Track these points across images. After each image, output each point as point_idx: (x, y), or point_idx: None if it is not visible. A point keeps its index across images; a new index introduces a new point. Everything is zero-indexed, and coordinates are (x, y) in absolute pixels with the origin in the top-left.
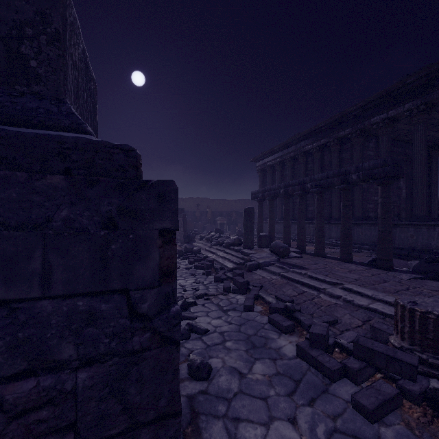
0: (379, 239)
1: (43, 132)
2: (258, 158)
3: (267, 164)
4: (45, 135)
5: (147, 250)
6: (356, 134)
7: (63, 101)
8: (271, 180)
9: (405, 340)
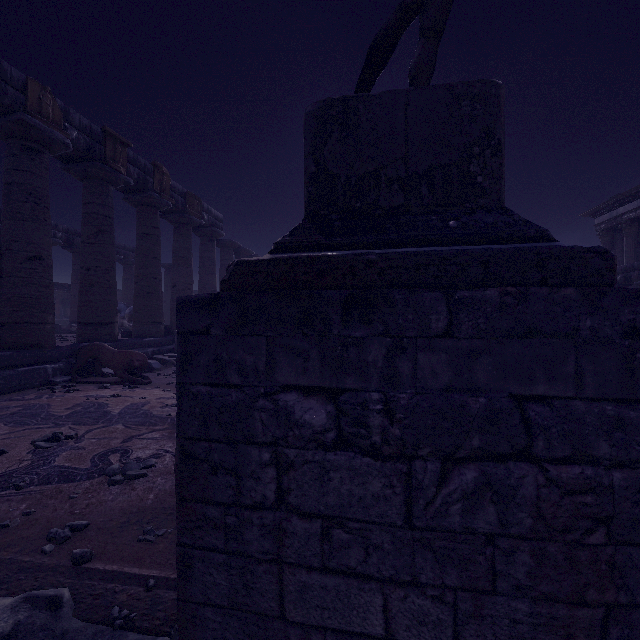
0: None
1: (519, 245)
2: (601, 209)
3: (622, 219)
4: (522, 248)
5: None
6: None
7: (507, 210)
8: (632, 247)
9: None
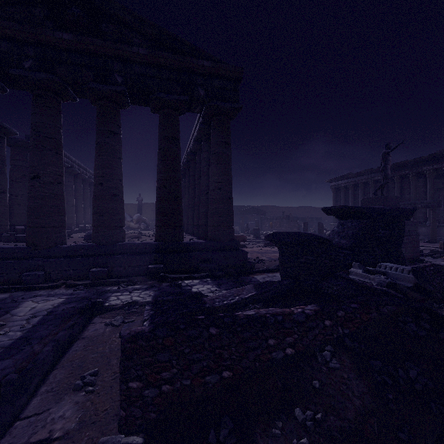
0: (431, 231)
1: None
2: (333, 180)
3: (341, 185)
4: None
5: (417, 227)
6: (412, 175)
7: None
8: (344, 196)
9: (441, 249)
